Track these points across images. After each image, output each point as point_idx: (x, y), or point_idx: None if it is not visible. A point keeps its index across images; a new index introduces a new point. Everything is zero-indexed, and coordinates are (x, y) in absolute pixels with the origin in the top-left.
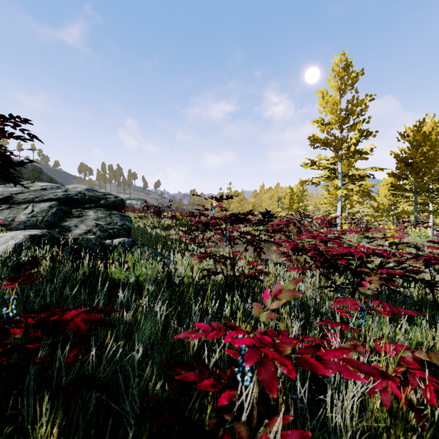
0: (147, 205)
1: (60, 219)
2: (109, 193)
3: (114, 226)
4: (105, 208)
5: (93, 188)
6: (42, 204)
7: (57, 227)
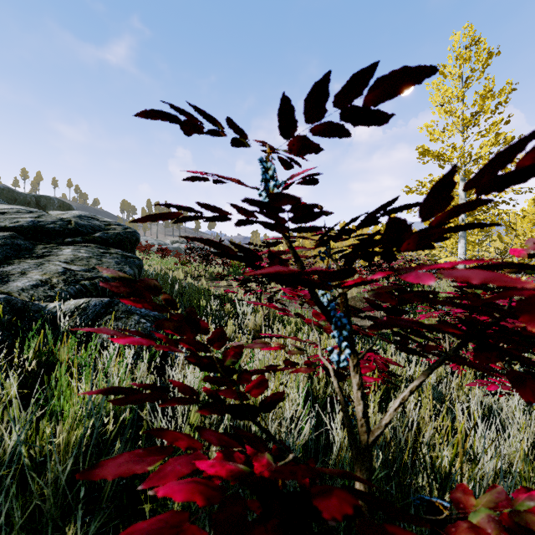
0: (190, 246)
1: (1, 260)
2: (117, 223)
3: (98, 273)
4: (99, 245)
5: (94, 216)
6: None
7: None
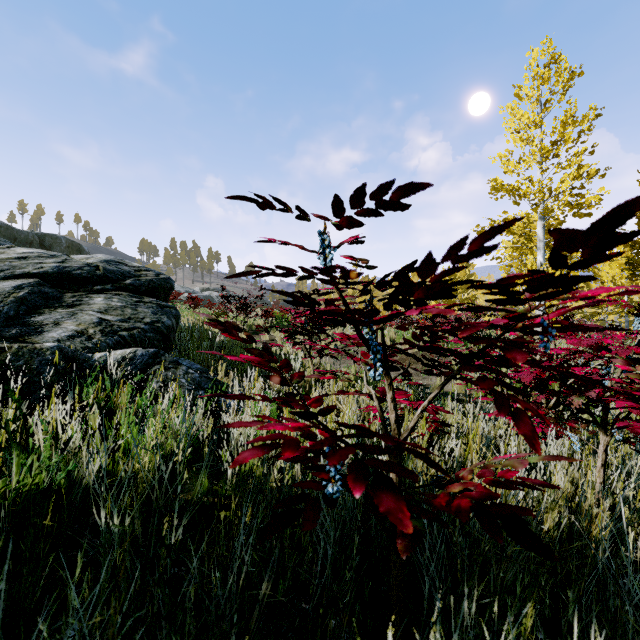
0: (226, 295)
1: (30, 309)
2: (148, 269)
3: (135, 323)
4: (131, 293)
5: (121, 261)
6: (6, 283)
7: (17, 325)
